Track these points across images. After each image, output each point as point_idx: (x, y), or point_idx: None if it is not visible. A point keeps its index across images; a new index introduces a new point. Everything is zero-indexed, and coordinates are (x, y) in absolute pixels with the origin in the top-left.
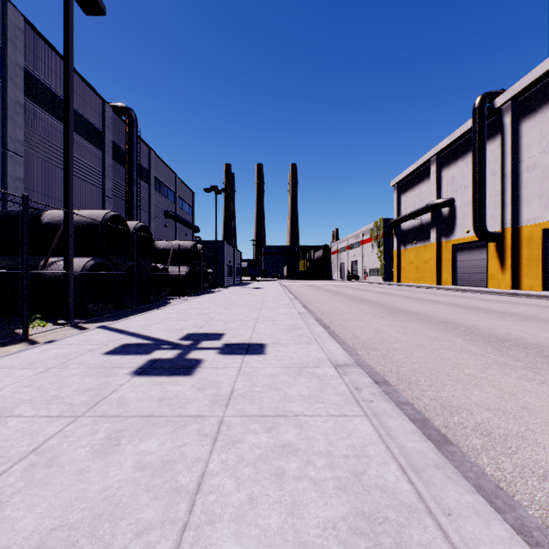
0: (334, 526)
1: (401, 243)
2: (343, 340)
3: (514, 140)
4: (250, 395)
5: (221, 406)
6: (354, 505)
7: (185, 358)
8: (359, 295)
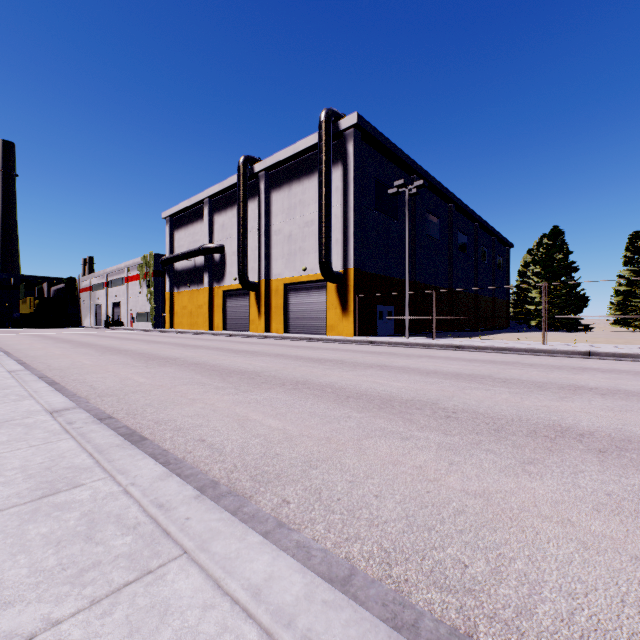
0: (19, 493)
1: (174, 284)
2: (76, 393)
3: (267, 205)
4: None
5: None
6: (40, 481)
7: None
8: (117, 345)
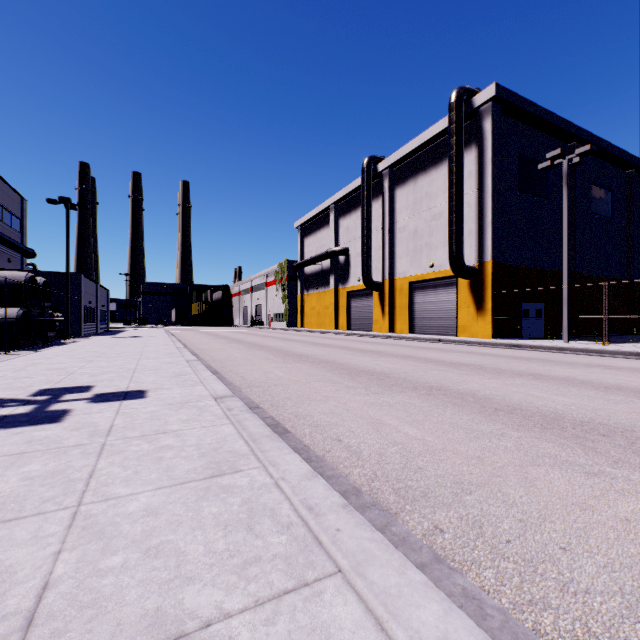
0: (195, 469)
1: (304, 287)
2: (232, 382)
3: (391, 203)
4: (131, 426)
5: (102, 436)
6: (210, 460)
7: (46, 410)
8: (259, 342)
